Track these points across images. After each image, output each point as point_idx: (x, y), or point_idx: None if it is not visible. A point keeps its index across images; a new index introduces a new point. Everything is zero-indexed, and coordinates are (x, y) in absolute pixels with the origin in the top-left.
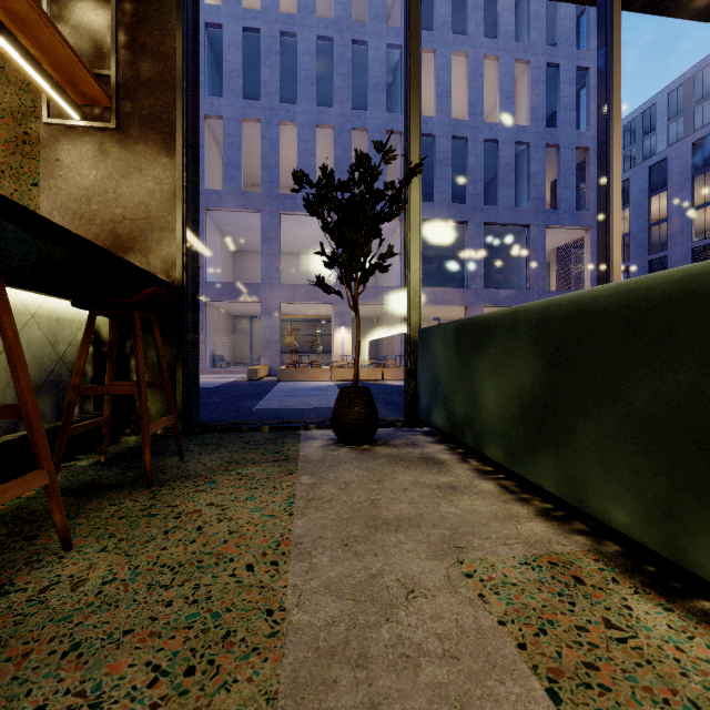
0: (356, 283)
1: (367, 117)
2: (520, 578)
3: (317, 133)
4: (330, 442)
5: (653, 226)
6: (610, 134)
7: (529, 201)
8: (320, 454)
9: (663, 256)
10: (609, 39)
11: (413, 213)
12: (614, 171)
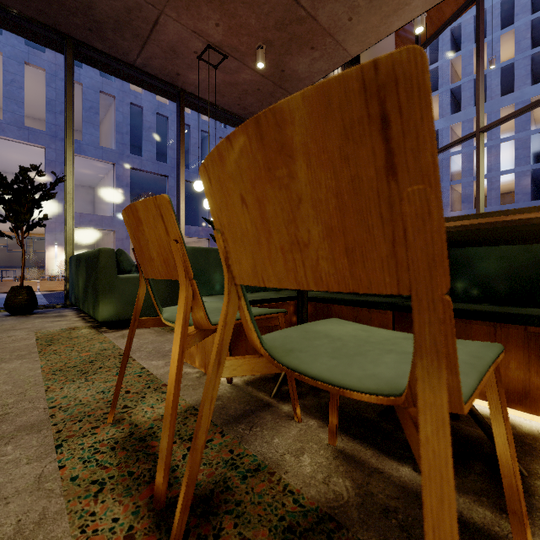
0: (22, 232)
1: (82, 73)
2: (55, 331)
3: (27, 69)
4: (3, 315)
5: None
6: (180, 172)
7: None
8: None
9: None
10: (180, 130)
11: (68, 195)
12: (181, 189)
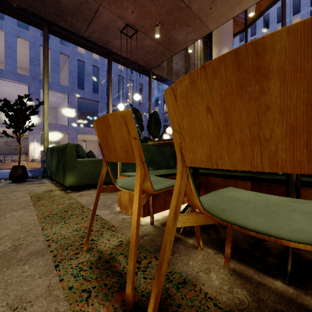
0: (19, 134)
1: (50, 42)
2: (40, 192)
3: (18, 40)
4: (8, 183)
5: (165, 114)
6: (109, 99)
7: (123, 98)
8: (3, 185)
9: (167, 124)
10: (109, 74)
11: (45, 112)
12: (110, 108)
